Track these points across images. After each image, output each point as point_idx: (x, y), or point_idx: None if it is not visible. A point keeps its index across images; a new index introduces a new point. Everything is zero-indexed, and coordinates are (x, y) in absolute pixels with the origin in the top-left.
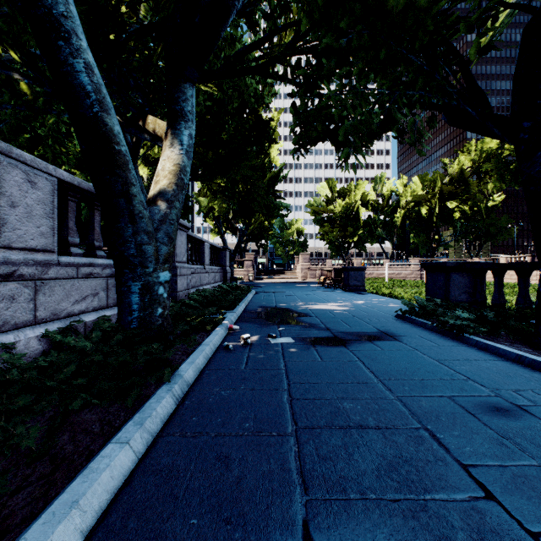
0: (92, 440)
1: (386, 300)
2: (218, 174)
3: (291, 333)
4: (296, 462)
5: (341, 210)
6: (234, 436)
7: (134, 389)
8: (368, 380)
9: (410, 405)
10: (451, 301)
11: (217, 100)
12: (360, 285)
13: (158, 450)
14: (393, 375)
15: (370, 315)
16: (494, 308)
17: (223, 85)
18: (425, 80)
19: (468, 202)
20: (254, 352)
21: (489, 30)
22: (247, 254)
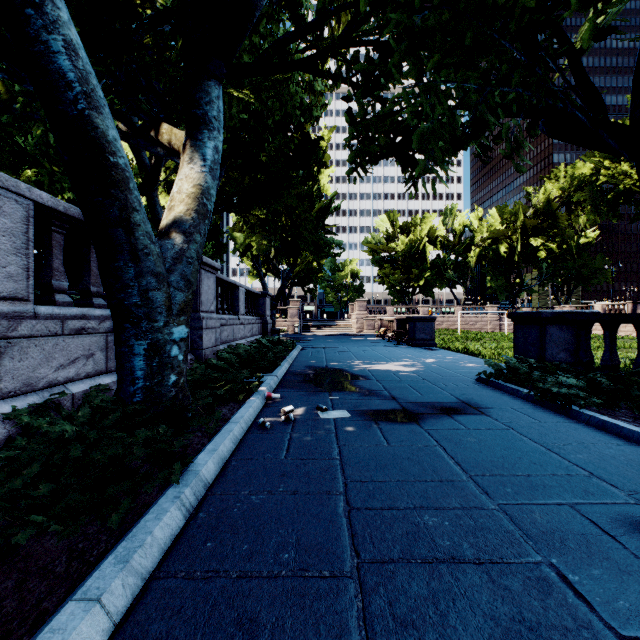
0: (49, 590)
1: (462, 358)
2: (256, 204)
3: (346, 404)
4: (360, 632)
5: (405, 249)
6: (266, 578)
7: (124, 499)
8: (454, 477)
9: (519, 519)
10: (548, 361)
11: (255, 112)
12: (429, 339)
13: (148, 607)
14: (487, 469)
15: (445, 379)
16: (605, 370)
17: (262, 94)
18: (523, 74)
19: (556, 239)
20: (299, 431)
21: (611, 6)
22: (292, 301)
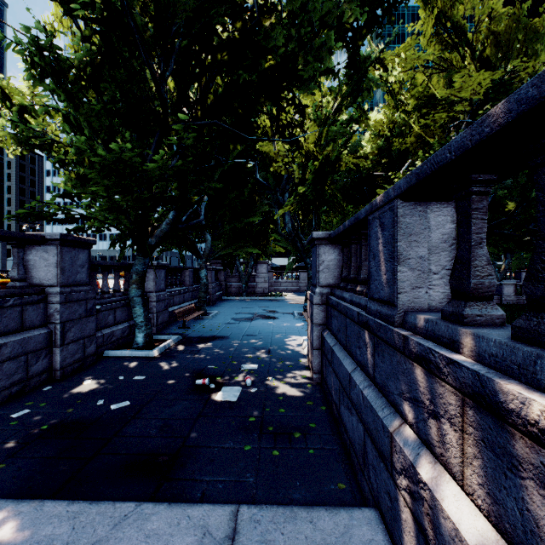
0: None
1: None
2: None
3: None
4: None
5: None
6: None
7: None
8: None
9: None
10: None
11: None
12: None
13: None
14: None
15: None
16: None
17: None
18: None
19: None
20: None
21: None
22: None
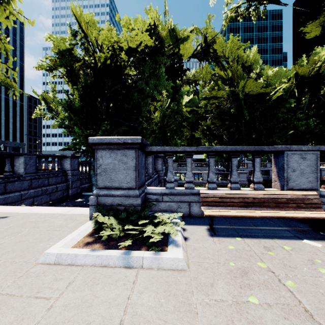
0: None
1: None
2: None
3: None
4: None
5: None
6: None
7: None
8: None
9: None
10: None
11: None
12: None
13: None
14: None
15: None
16: None
17: None
18: None
19: None
20: None
21: None
22: None
